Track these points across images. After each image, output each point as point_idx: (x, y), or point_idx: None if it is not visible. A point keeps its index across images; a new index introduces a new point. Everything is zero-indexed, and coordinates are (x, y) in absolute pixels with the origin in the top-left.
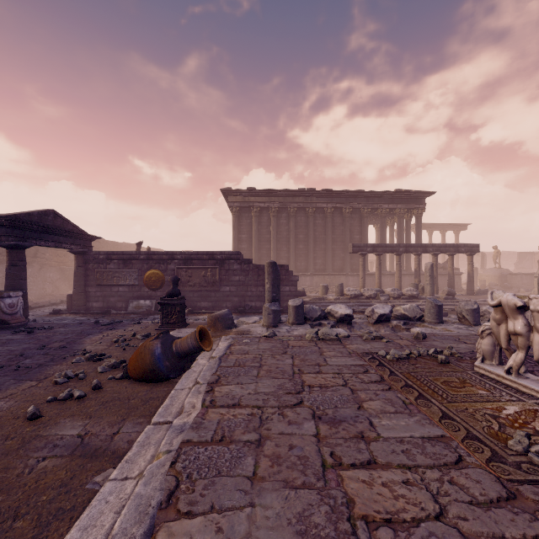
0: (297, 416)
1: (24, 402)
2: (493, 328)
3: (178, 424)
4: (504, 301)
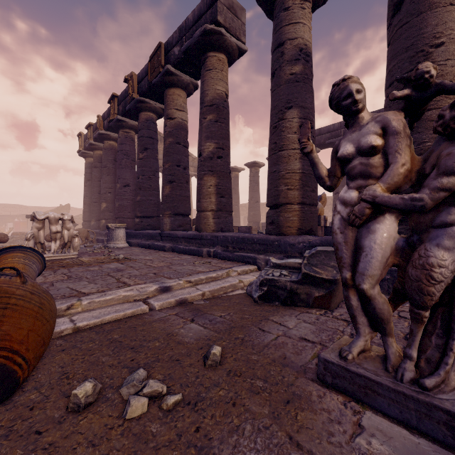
0: (121, 273)
1: (210, 445)
2: (36, 233)
3: (158, 285)
4: (53, 216)
